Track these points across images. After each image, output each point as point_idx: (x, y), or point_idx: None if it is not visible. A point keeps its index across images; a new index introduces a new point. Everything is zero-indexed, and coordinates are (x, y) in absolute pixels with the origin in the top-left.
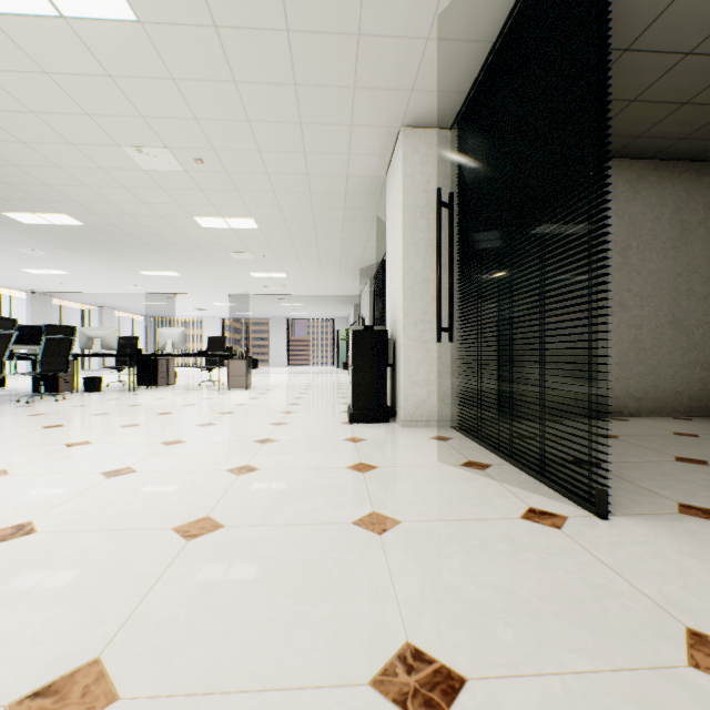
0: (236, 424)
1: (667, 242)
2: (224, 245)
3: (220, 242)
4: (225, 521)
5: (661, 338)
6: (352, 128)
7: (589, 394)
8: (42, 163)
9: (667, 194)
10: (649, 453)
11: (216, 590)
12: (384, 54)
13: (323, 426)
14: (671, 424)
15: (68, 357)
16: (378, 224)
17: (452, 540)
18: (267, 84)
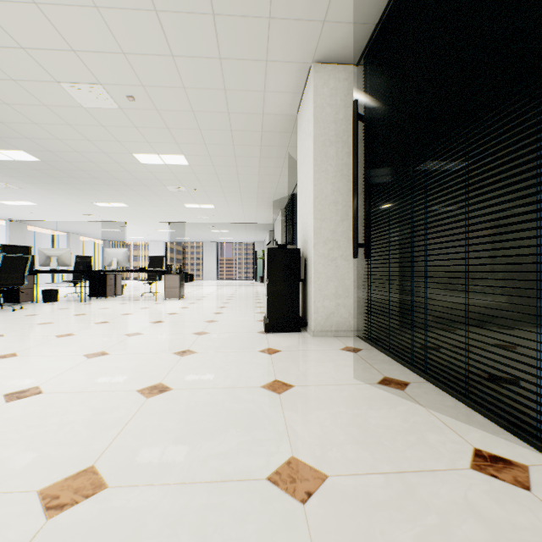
0: (162, 333)
1: None
2: (161, 180)
3: (157, 177)
4: (110, 477)
5: (541, 256)
6: (267, 63)
7: None
8: None
9: None
10: None
11: None
12: None
13: (241, 336)
14: None
15: (24, 273)
16: (289, 161)
17: (399, 516)
18: (187, 14)
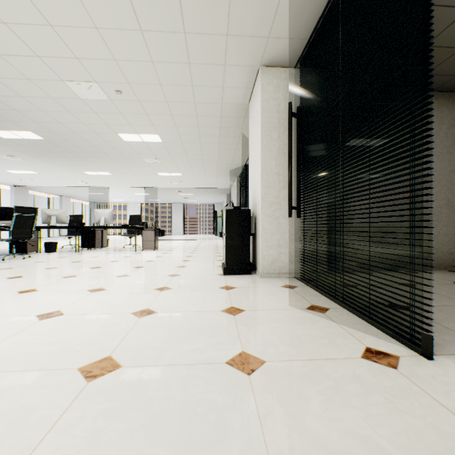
0: (144, 275)
1: (444, 149)
2: (139, 154)
3: (136, 151)
4: (123, 361)
5: (440, 215)
6: (225, 67)
7: (413, 257)
8: (10, 94)
9: (444, 115)
10: (442, 298)
11: (102, 440)
12: (249, 8)
13: (205, 277)
14: (449, 275)
15: (32, 229)
16: (243, 139)
17: (309, 381)
18: (165, 32)
